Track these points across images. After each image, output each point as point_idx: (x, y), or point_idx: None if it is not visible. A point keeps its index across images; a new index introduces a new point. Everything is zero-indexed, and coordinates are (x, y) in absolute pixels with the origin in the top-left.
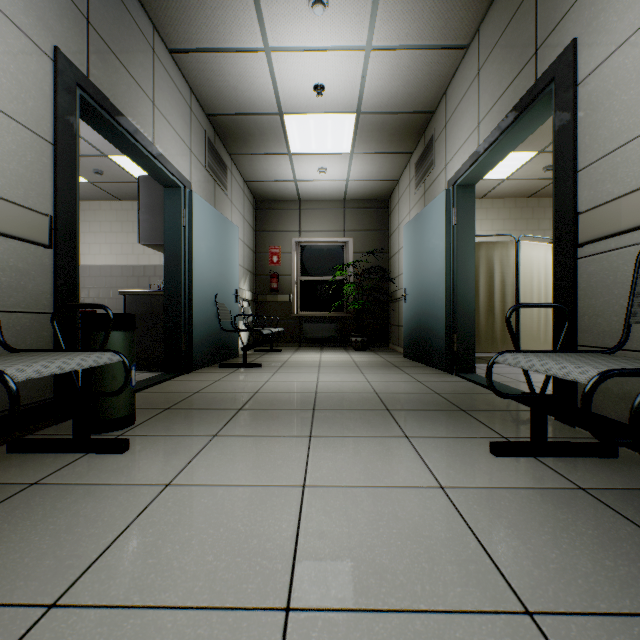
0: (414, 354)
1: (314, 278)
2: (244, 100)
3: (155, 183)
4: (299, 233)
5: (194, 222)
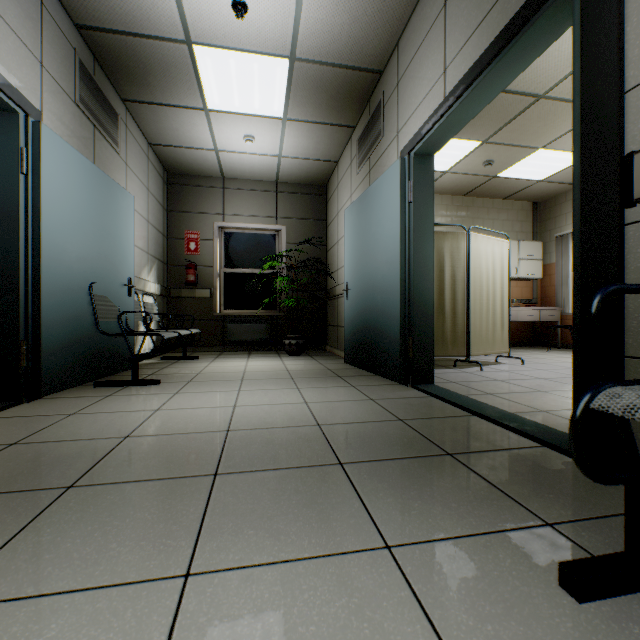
0: (359, 360)
1: (241, 271)
2: (132, 9)
3: None
4: (223, 217)
5: (44, 170)
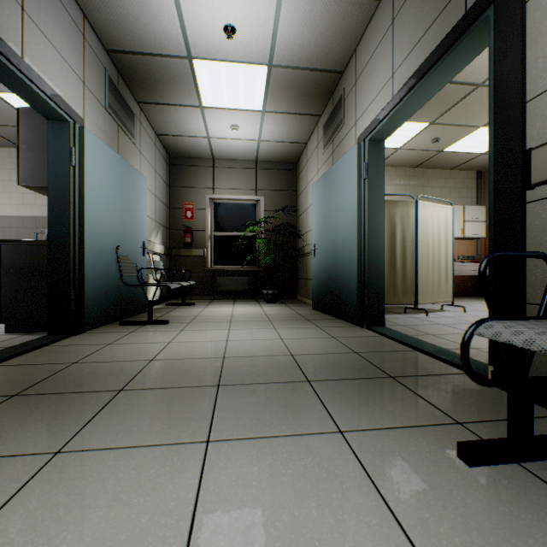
0: (324, 306)
1: (227, 234)
2: (148, 36)
3: (39, 117)
4: (213, 190)
5: (86, 163)
